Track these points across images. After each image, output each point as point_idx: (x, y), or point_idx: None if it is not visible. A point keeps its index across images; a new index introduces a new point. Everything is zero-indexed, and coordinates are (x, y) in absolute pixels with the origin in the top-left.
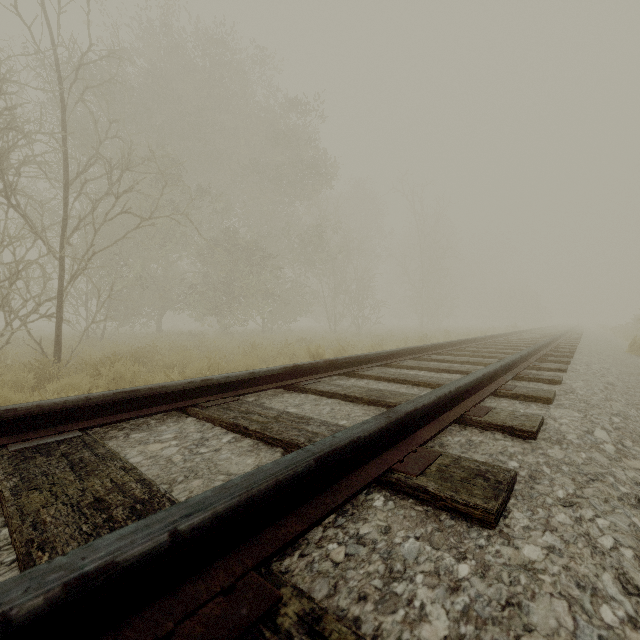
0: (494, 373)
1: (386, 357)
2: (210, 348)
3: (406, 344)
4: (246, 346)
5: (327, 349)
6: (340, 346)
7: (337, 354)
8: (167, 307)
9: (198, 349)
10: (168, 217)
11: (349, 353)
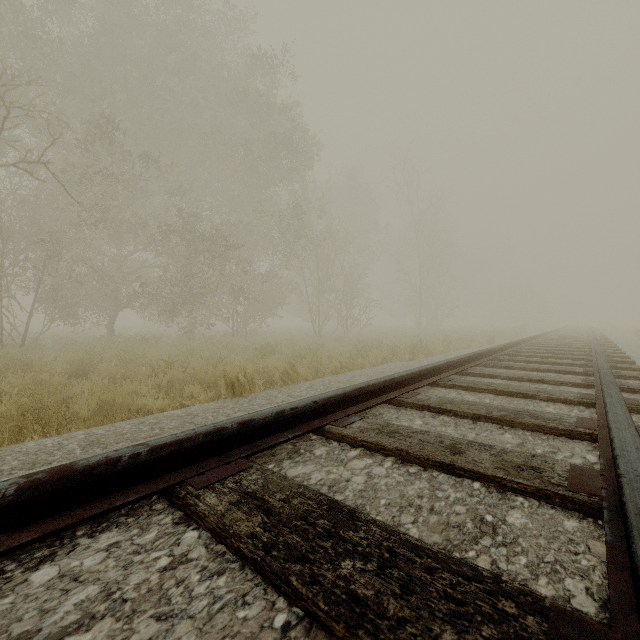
0: None
1: (315, 412)
2: (136, 360)
3: (394, 354)
4: (176, 359)
5: (293, 360)
6: (290, 363)
7: (281, 376)
8: (119, 307)
9: (121, 361)
10: (14, 166)
11: (298, 376)
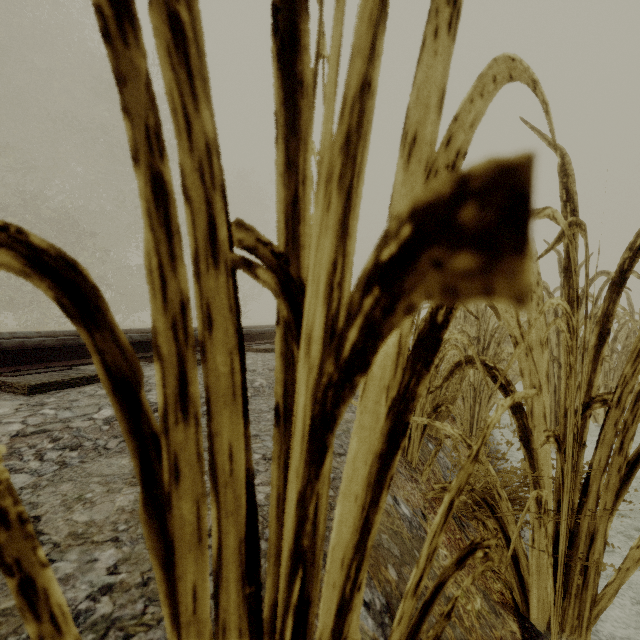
0: (5, 348)
1: None
2: None
3: None
4: None
5: None
6: None
7: None
8: None
9: None
10: None
11: None
